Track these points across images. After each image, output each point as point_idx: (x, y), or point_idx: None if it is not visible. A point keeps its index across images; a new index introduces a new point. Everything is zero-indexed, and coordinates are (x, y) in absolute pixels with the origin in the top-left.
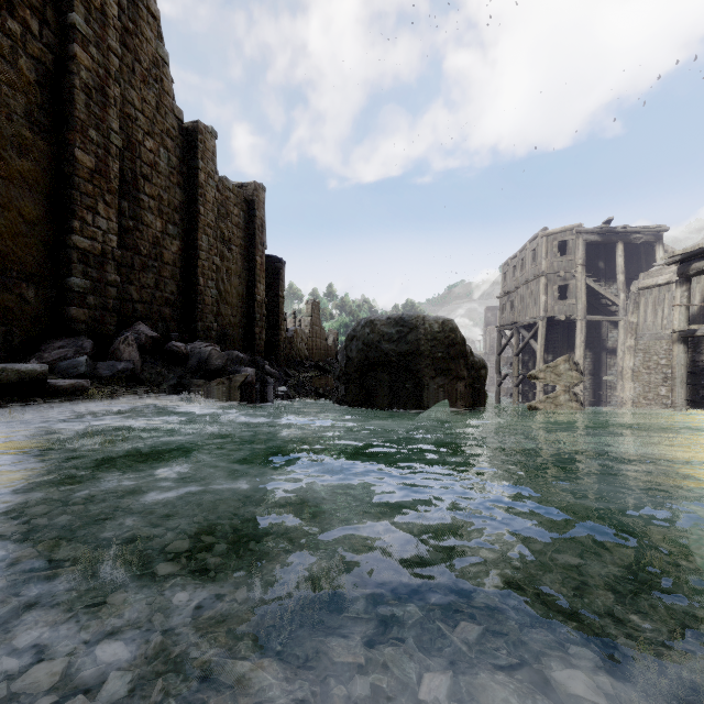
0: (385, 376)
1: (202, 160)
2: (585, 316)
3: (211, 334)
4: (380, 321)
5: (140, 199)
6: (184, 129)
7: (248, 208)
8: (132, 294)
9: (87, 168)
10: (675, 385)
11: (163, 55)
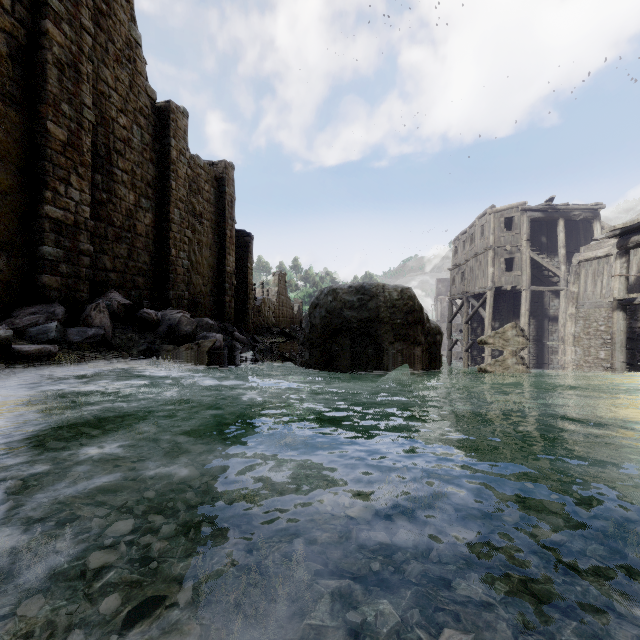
0: (347, 342)
1: (174, 137)
2: (530, 286)
3: (183, 303)
4: (341, 290)
5: (113, 173)
6: (157, 108)
7: (218, 185)
8: (105, 263)
9: (59, 141)
10: (615, 350)
11: (136, 37)
